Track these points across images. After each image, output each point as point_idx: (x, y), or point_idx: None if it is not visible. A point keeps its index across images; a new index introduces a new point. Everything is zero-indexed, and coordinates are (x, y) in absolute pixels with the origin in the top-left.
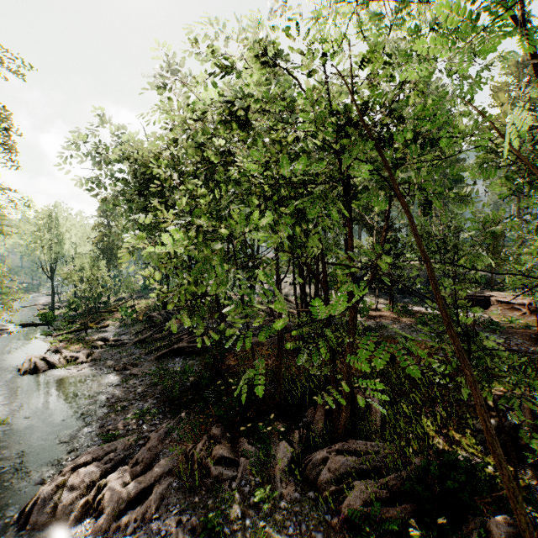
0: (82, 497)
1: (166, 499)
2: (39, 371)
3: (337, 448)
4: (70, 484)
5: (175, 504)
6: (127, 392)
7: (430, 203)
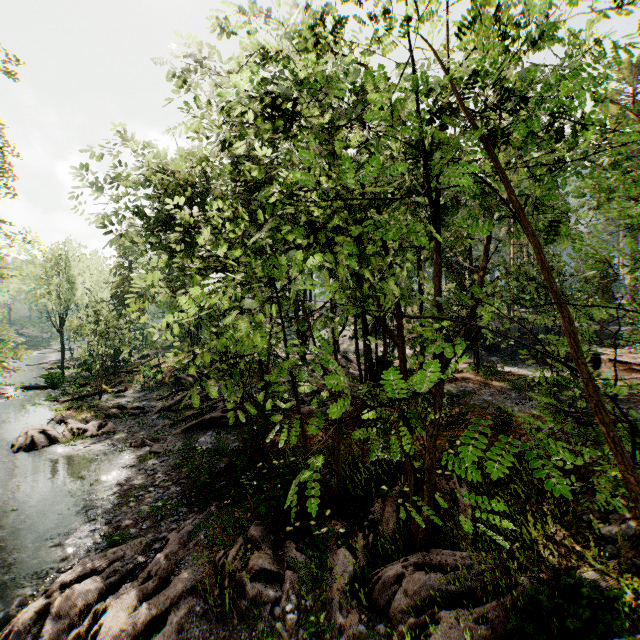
0: (72, 627)
1: (184, 631)
2: (38, 448)
3: (416, 561)
4: (55, 610)
5: (197, 639)
6: (144, 476)
7: (556, 226)
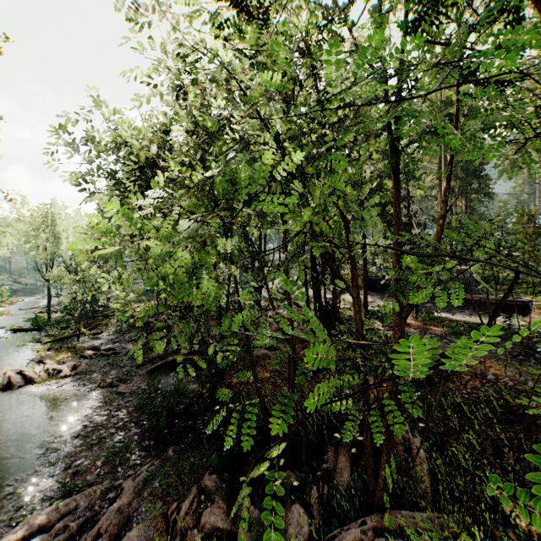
0: None
1: None
2: (14, 388)
3: (374, 524)
4: None
5: None
6: (108, 417)
7: None
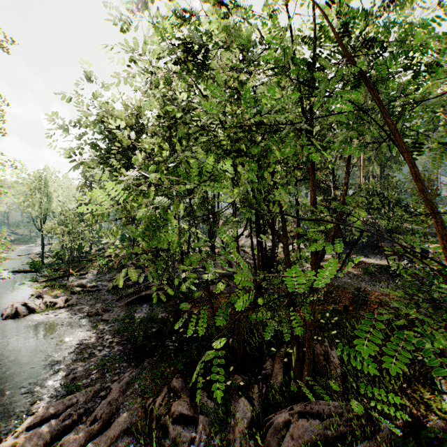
0: None
1: None
2: (20, 316)
3: (299, 410)
4: None
5: None
6: (96, 338)
7: (420, 146)
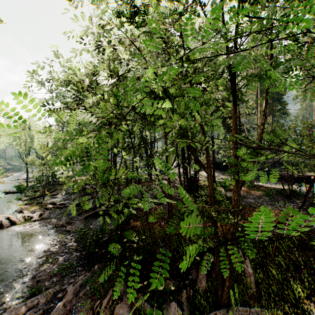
0: None
1: None
2: (4, 227)
3: None
4: None
5: None
6: (60, 246)
7: None
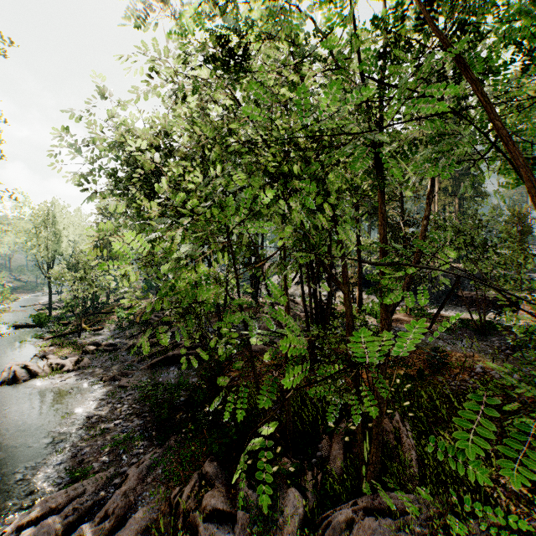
0: None
1: None
2: (19, 382)
3: (365, 505)
4: None
5: None
6: (111, 409)
7: (531, 164)
